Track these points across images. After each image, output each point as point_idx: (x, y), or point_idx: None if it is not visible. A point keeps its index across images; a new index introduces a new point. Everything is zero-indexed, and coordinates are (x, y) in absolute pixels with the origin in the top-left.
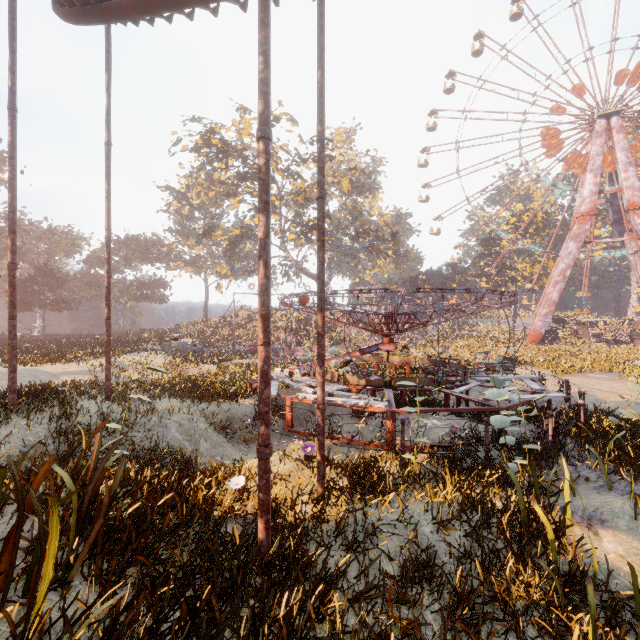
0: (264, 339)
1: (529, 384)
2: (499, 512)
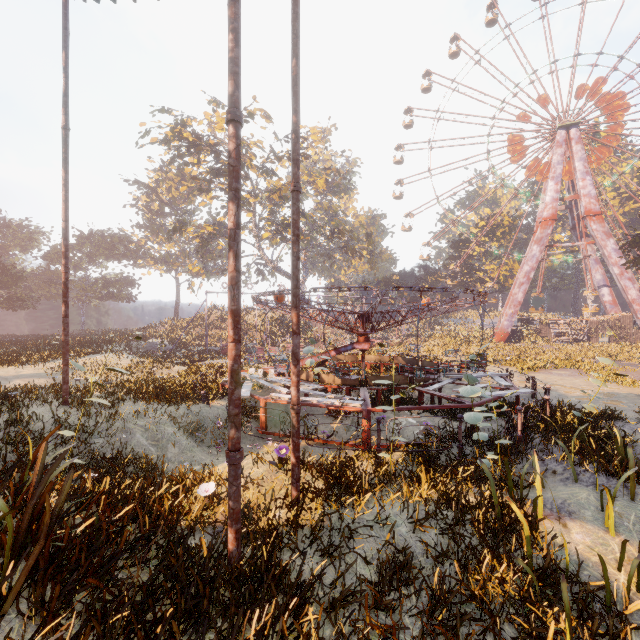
0: (234, 336)
1: (498, 381)
2: (473, 508)
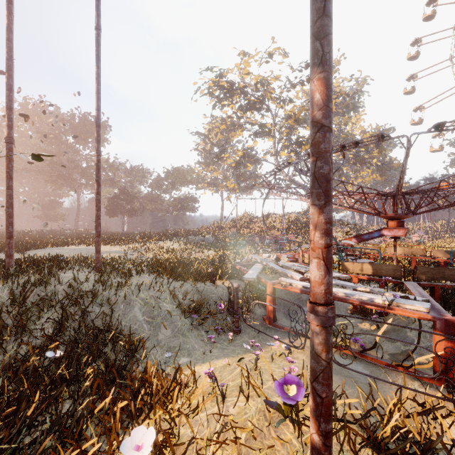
0: None
1: None
2: None
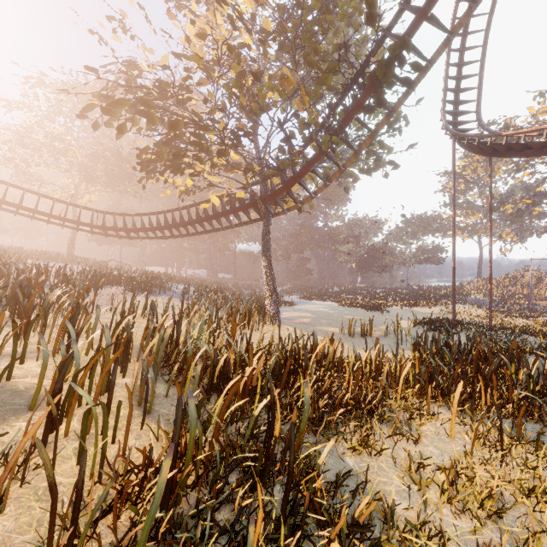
0: None
1: None
2: None
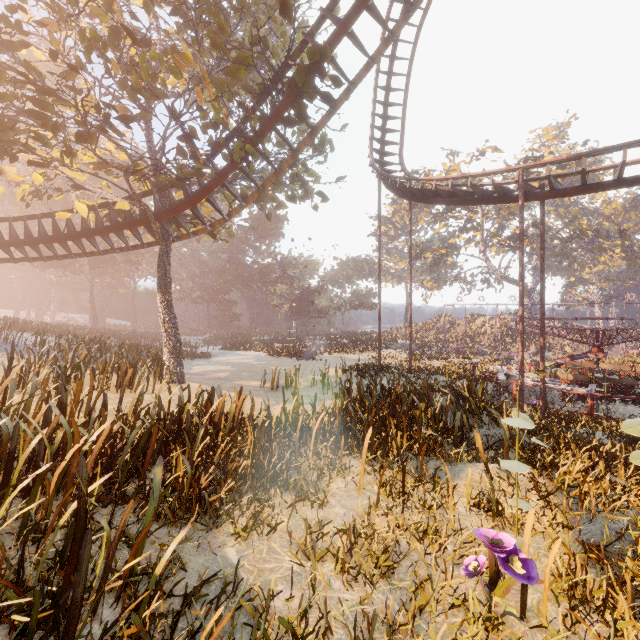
0: (522, 349)
1: None
2: None
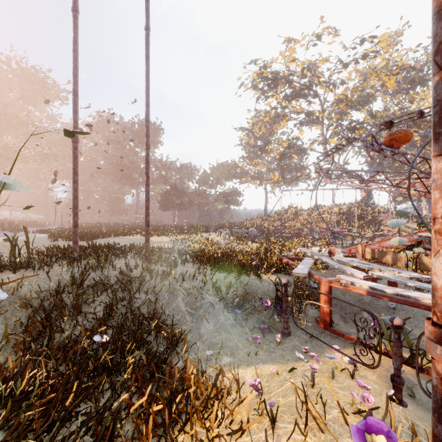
0: None
1: None
2: None
